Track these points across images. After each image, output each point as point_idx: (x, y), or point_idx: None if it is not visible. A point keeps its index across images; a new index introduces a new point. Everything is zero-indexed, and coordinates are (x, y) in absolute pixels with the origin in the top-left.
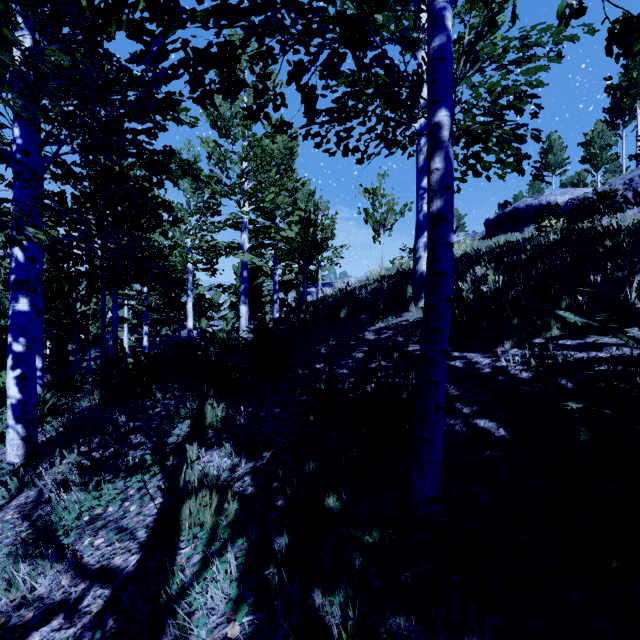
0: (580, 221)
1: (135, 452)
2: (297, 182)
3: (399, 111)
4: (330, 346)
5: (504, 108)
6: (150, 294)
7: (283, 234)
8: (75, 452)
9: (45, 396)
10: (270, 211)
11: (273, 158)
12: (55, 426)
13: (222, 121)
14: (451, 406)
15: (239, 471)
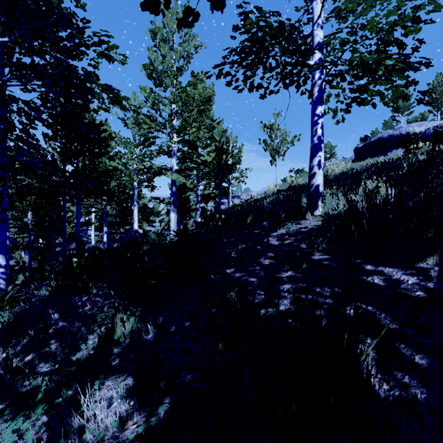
0: (442, 144)
1: (44, 366)
2: (214, 122)
3: (295, 55)
4: (239, 250)
5: (389, 44)
6: (108, 204)
7: (202, 158)
8: (0, 355)
9: (7, 288)
10: (193, 141)
11: (194, 100)
12: (5, 318)
13: (156, 73)
14: (394, 348)
15: (129, 429)
